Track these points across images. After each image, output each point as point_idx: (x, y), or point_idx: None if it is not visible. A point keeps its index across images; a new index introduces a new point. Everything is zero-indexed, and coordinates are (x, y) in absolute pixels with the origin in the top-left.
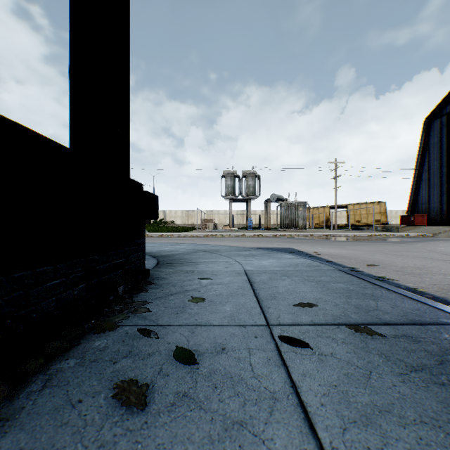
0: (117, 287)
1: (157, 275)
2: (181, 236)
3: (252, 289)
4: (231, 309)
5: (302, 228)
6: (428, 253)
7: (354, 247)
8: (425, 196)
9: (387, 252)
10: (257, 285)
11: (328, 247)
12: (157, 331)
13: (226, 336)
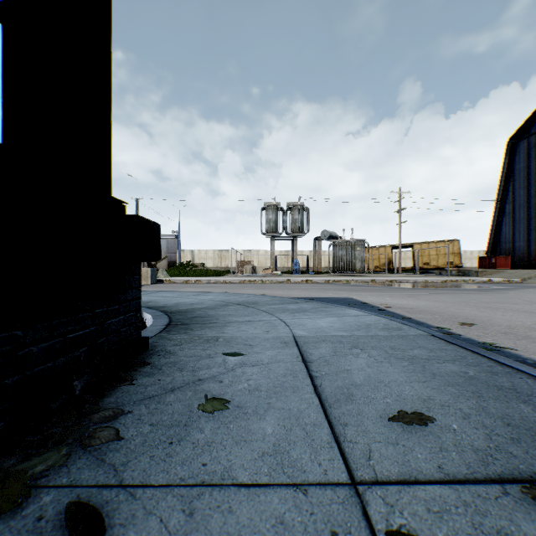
0: (71, 382)
1: (161, 346)
2: (211, 282)
3: (309, 376)
4: (275, 430)
5: (360, 272)
6: (530, 305)
7: (430, 297)
8: (508, 233)
9: (476, 303)
10: (316, 366)
11: (397, 296)
12: (112, 509)
13: (264, 530)
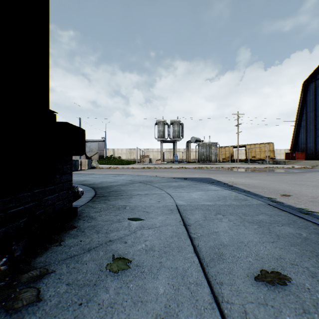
0: (11, 246)
1: (87, 213)
2: (124, 168)
3: (189, 237)
4: (166, 290)
5: (214, 162)
6: None
7: (259, 177)
8: (303, 138)
9: (288, 181)
10: (194, 229)
11: (238, 177)
12: None
13: None
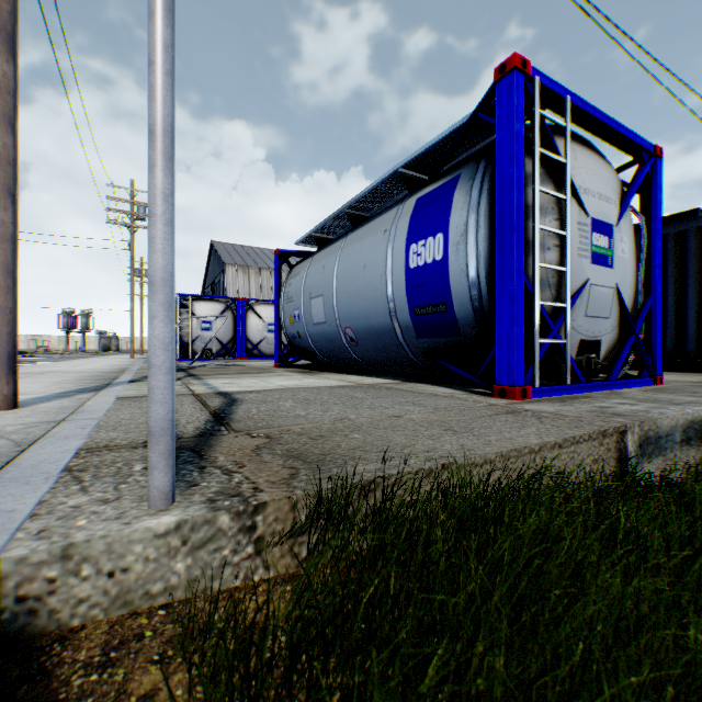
0: None
1: None
2: None
3: None
4: None
5: (116, 352)
6: None
7: None
8: None
9: None
10: None
11: None
12: None
13: None
